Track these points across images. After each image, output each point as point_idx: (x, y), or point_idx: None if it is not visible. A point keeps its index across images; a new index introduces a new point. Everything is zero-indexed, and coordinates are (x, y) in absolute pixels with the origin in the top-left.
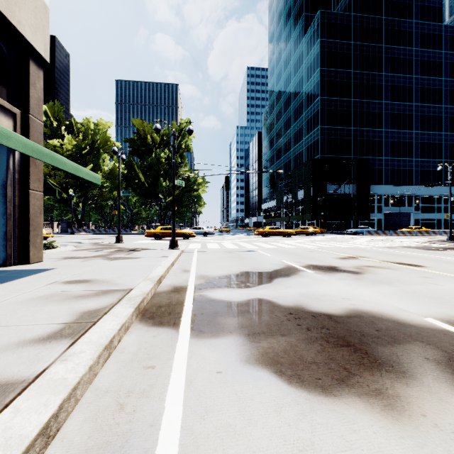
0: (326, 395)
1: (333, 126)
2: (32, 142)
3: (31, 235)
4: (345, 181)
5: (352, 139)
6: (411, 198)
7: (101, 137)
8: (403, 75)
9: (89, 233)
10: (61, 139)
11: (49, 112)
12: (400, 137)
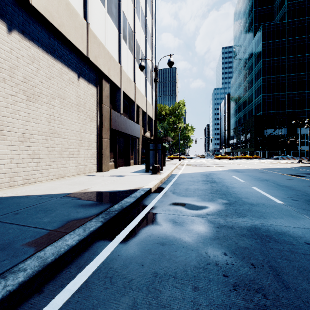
0: (194, 166)
1: (271, 93)
2: (164, 144)
3: None
4: (278, 127)
5: (286, 100)
6: None
7: None
8: None
9: None
10: None
11: None
12: None
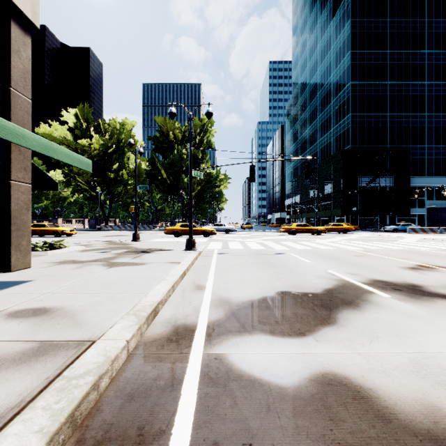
0: None
1: (365, 113)
2: None
3: (13, 237)
4: (380, 172)
5: (388, 126)
6: None
7: (125, 135)
8: None
9: (114, 230)
10: (90, 139)
11: (79, 114)
12: None
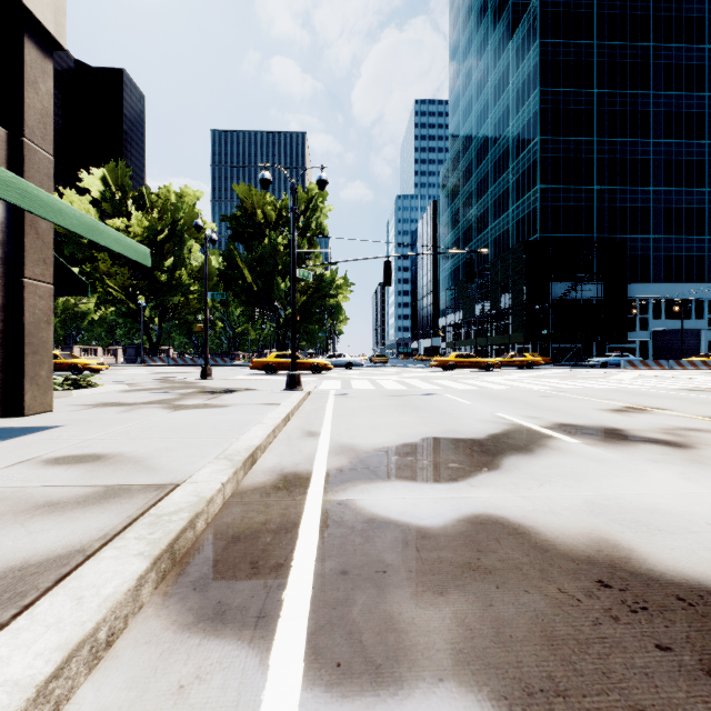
0: None
1: (561, 185)
2: None
3: (28, 363)
4: (583, 277)
5: (595, 206)
6: (702, 304)
7: (185, 214)
8: (687, 93)
9: (168, 364)
10: (127, 219)
11: (109, 178)
12: (681, 201)
